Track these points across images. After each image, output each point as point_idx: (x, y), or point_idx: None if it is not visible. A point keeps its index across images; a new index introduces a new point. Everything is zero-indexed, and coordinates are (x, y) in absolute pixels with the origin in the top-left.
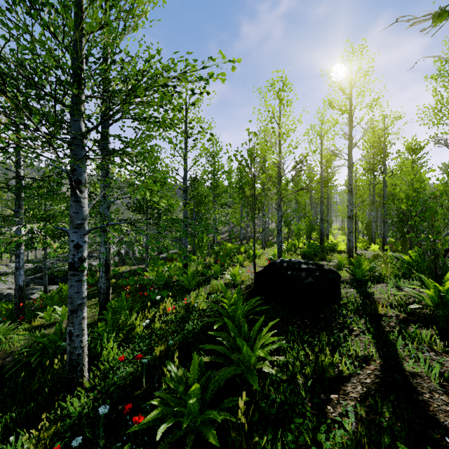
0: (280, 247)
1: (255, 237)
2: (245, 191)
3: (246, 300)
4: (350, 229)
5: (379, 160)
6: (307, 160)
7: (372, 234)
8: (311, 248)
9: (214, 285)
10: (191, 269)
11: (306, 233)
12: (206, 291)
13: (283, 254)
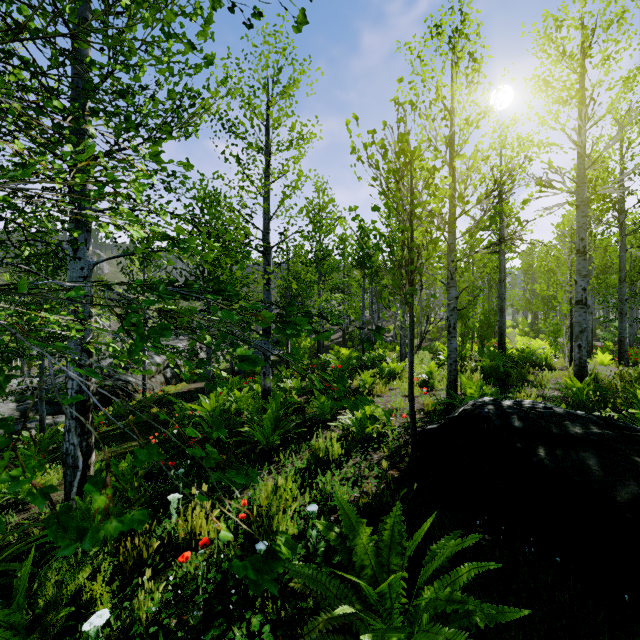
0: (453, 361)
1: (412, 342)
2: (369, 266)
3: (403, 511)
4: (581, 324)
5: (614, 202)
6: (514, 180)
7: (588, 335)
8: (498, 361)
9: (318, 450)
10: (269, 410)
11: (478, 332)
12: (300, 464)
13: (462, 376)
